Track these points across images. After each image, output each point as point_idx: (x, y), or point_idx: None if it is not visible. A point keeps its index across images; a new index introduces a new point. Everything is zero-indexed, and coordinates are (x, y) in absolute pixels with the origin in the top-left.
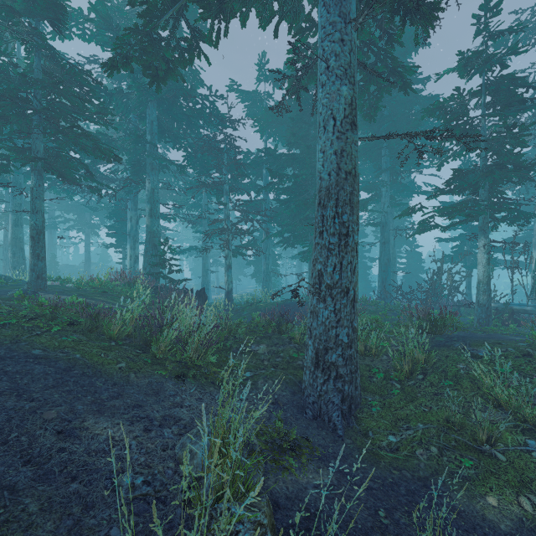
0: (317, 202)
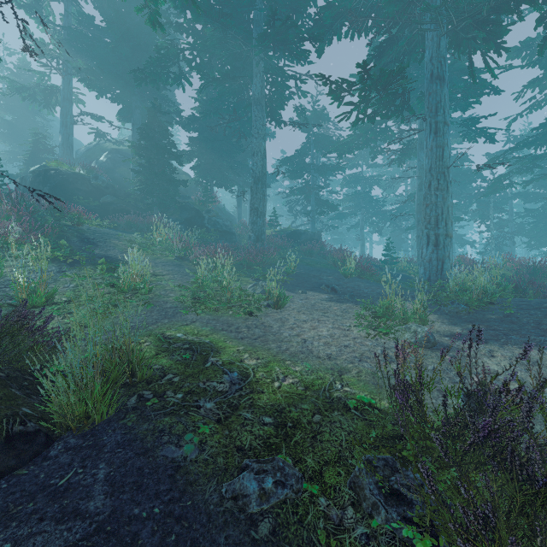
0: None
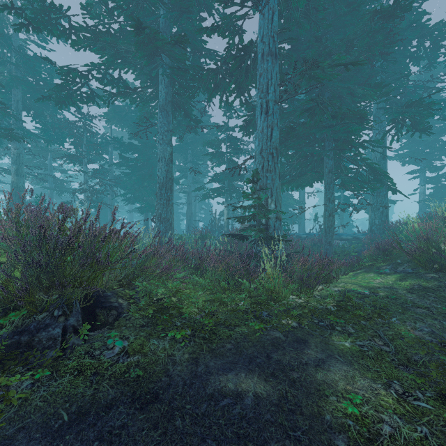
0: (158, 187)
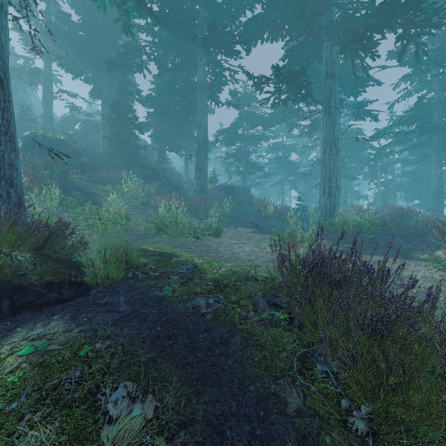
0: (432, 192)
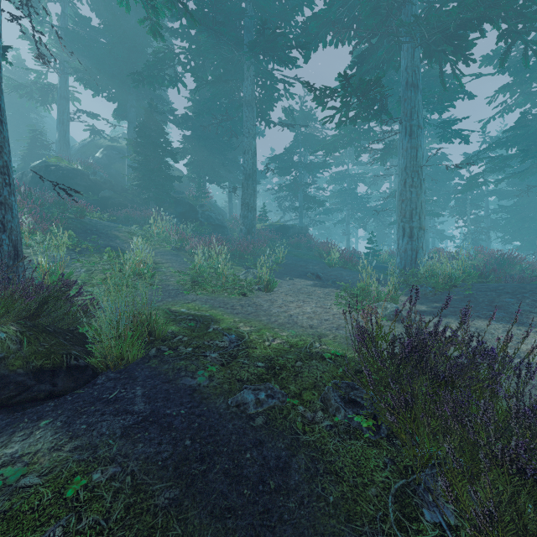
0: None
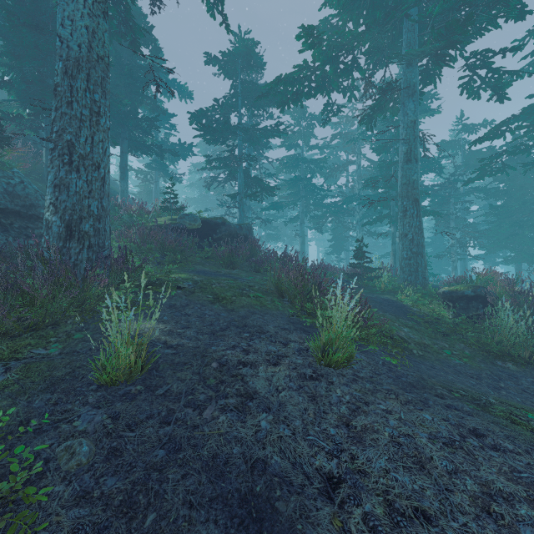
0: None
